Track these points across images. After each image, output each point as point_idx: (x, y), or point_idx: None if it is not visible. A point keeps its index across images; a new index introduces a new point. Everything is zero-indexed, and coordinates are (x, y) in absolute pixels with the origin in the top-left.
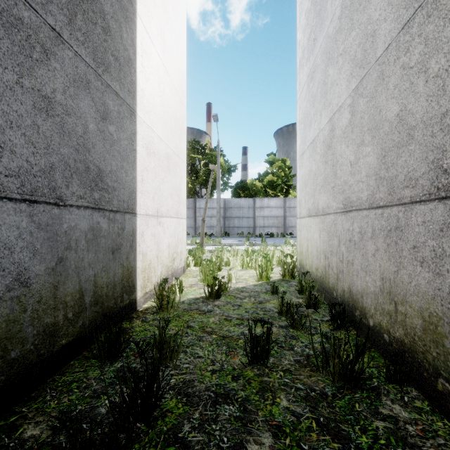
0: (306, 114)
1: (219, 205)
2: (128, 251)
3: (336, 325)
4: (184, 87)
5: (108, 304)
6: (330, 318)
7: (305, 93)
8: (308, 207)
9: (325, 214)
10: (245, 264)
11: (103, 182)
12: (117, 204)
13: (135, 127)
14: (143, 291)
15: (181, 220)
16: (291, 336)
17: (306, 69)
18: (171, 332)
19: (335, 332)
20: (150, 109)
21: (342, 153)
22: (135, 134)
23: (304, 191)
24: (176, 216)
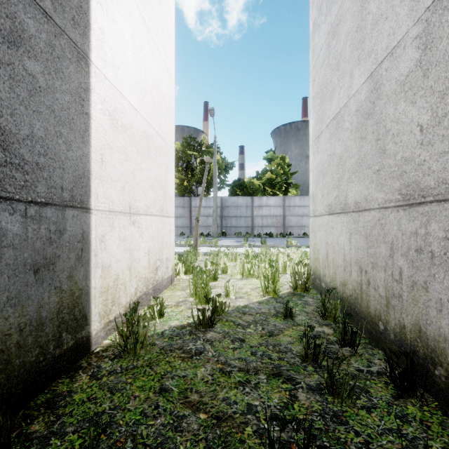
0: (325, 84)
1: (216, 204)
2: (72, 265)
3: (402, 390)
4: (172, 57)
5: (24, 359)
6: (381, 368)
7: (323, 59)
8: (328, 202)
9: (360, 210)
10: (245, 271)
11: (8, 152)
12: (46, 193)
13: (87, 80)
14: (104, 320)
15: (167, 219)
16: (333, 415)
17: (324, 27)
18: (130, 407)
19: (403, 402)
20: (116, 63)
21: (400, 116)
22: (87, 91)
23: (322, 182)
24: (159, 214)
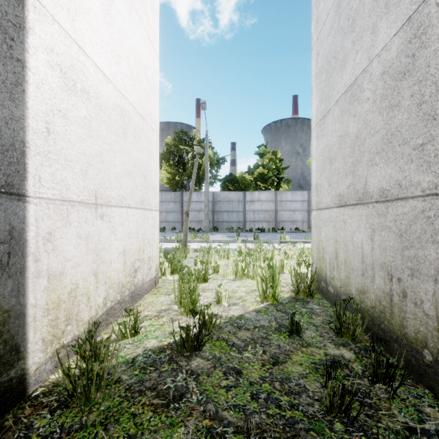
0: (334, 53)
1: (208, 199)
2: None
3: None
4: (156, 28)
5: None
6: None
7: (330, 25)
8: (337, 193)
9: (389, 199)
10: (239, 271)
11: None
12: None
13: (20, 14)
14: (52, 347)
15: (149, 212)
16: None
17: None
18: None
19: None
20: (73, 8)
21: None
22: (20, 28)
23: (328, 170)
24: (139, 207)
